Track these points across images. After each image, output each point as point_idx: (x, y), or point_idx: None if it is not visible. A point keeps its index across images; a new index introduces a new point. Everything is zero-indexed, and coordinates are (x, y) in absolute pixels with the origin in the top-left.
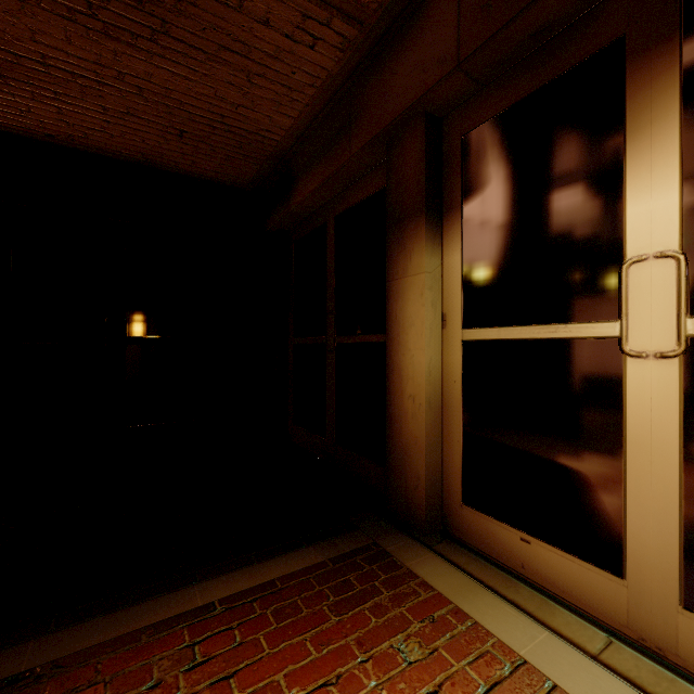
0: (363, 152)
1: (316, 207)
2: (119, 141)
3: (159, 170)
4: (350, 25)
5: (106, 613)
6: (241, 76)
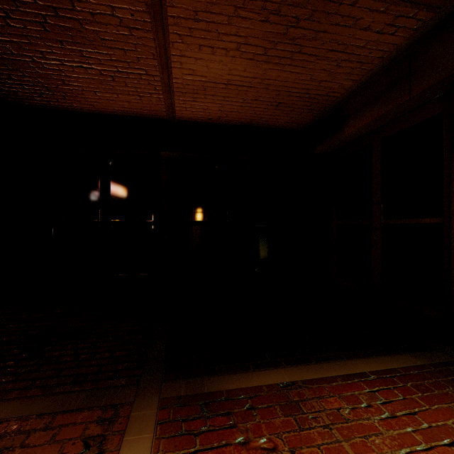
0: (424, 93)
1: (360, 135)
2: (242, 115)
3: (255, 127)
4: (430, 11)
5: (306, 364)
6: (332, 64)
